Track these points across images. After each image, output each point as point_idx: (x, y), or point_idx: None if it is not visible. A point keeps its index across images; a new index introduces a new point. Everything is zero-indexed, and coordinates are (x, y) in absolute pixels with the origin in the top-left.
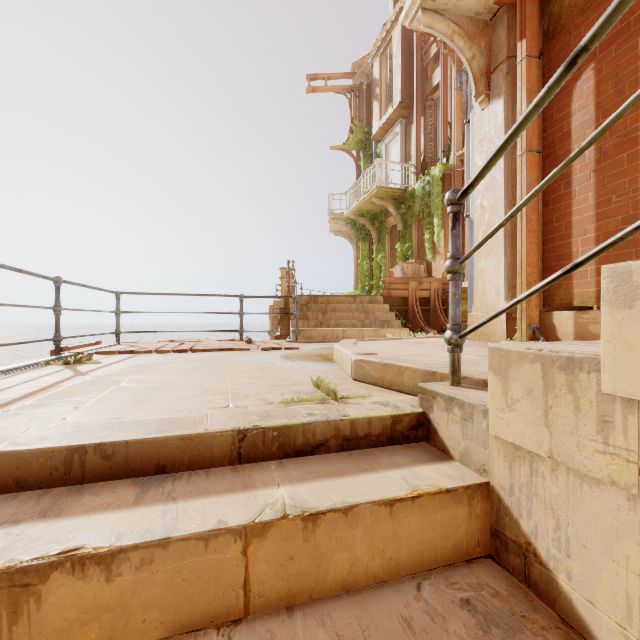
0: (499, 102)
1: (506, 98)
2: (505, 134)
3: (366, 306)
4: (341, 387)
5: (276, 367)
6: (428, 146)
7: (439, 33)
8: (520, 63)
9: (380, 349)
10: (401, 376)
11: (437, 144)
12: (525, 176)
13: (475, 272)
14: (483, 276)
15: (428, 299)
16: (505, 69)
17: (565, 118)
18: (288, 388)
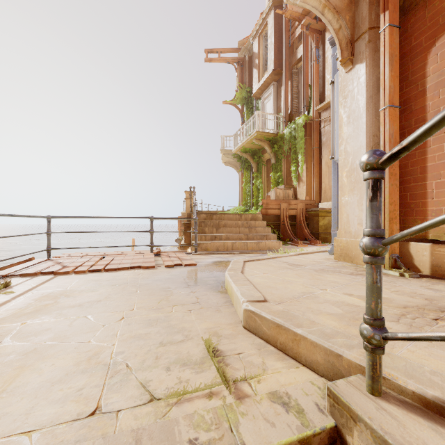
0: (362, 65)
1: (368, 62)
2: (367, 92)
3: (249, 222)
4: (232, 346)
5: (172, 299)
6: (294, 102)
7: (312, 7)
8: (383, 31)
9: (266, 281)
10: (297, 344)
11: (300, 101)
12: (388, 127)
13: (340, 204)
14: (347, 208)
15: (295, 216)
16: (367, 38)
17: (420, 79)
18: (177, 350)
